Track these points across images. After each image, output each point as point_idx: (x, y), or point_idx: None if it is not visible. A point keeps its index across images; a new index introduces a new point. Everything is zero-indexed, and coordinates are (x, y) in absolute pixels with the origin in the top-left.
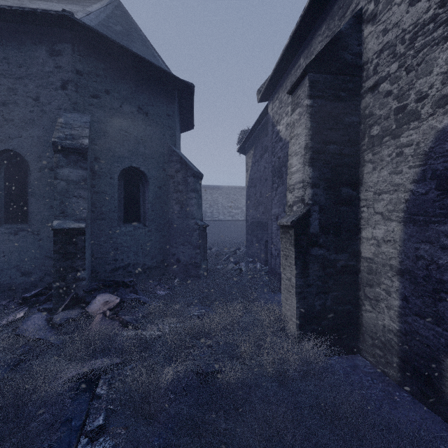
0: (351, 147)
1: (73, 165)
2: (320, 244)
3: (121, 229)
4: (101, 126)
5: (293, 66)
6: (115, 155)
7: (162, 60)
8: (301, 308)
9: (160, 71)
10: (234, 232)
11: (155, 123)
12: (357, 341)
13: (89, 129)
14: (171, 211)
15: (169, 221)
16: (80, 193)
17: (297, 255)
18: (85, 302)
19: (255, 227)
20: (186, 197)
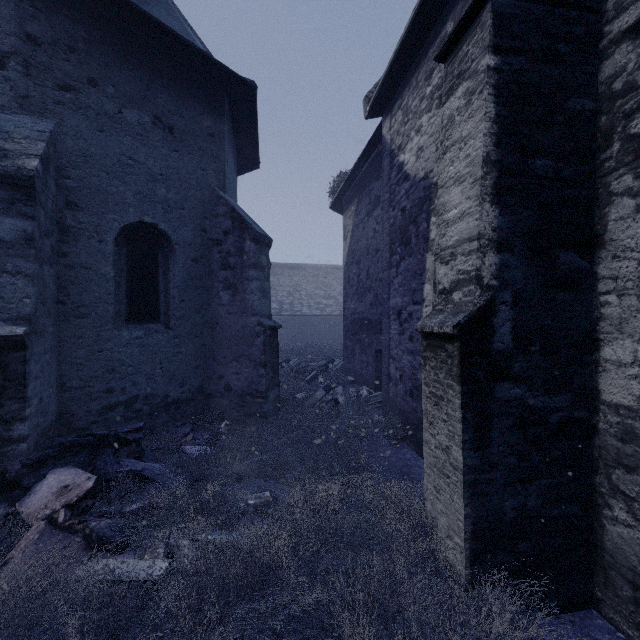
0: (579, 164)
1: (4, 209)
2: (516, 375)
3: (121, 334)
4: (79, 144)
5: (432, 41)
6: (108, 200)
7: (201, 42)
8: (474, 517)
9: (195, 54)
10: (324, 333)
11: (186, 147)
12: (589, 580)
13: (50, 146)
14: (215, 302)
15: (212, 319)
16: (17, 266)
17: (466, 399)
18: (23, 486)
19: (359, 327)
20: (242, 277)
